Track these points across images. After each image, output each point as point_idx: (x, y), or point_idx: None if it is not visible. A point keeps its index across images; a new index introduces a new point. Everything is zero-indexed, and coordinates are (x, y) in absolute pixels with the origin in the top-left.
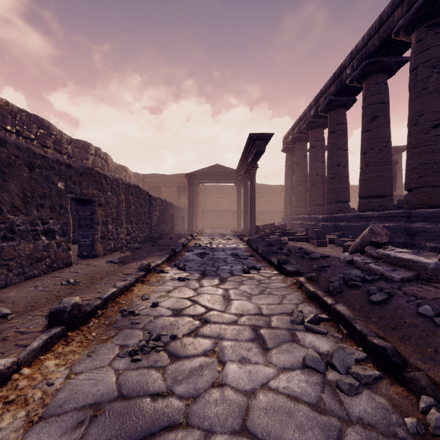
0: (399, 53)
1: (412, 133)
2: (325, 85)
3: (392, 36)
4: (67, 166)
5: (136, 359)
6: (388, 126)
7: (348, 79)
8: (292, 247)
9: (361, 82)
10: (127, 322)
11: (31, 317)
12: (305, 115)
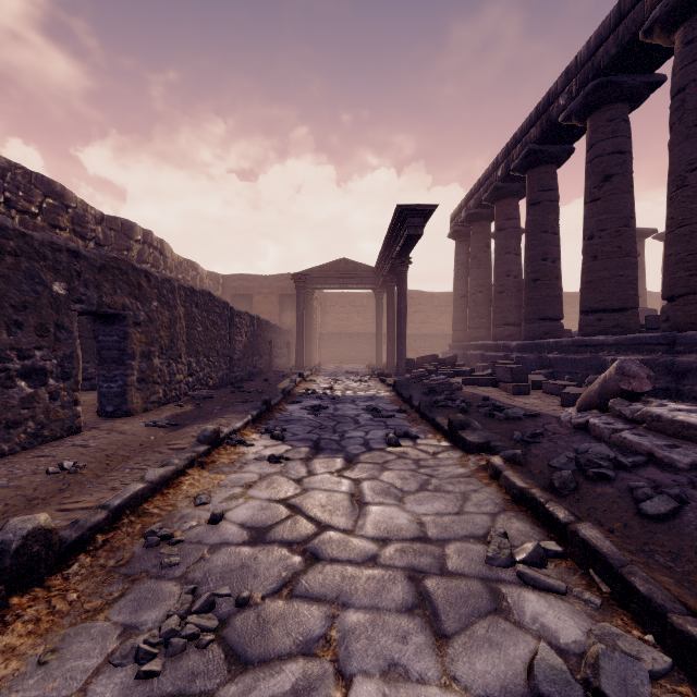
0: (650, 69)
1: (677, 201)
2: (522, 126)
3: (641, 37)
4: (71, 254)
5: (148, 672)
6: (630, 191)
7: (562, 114)
8: (470, 397)
9: (584, 118)
10: (152, 562)
11: None
12: (488, 178)
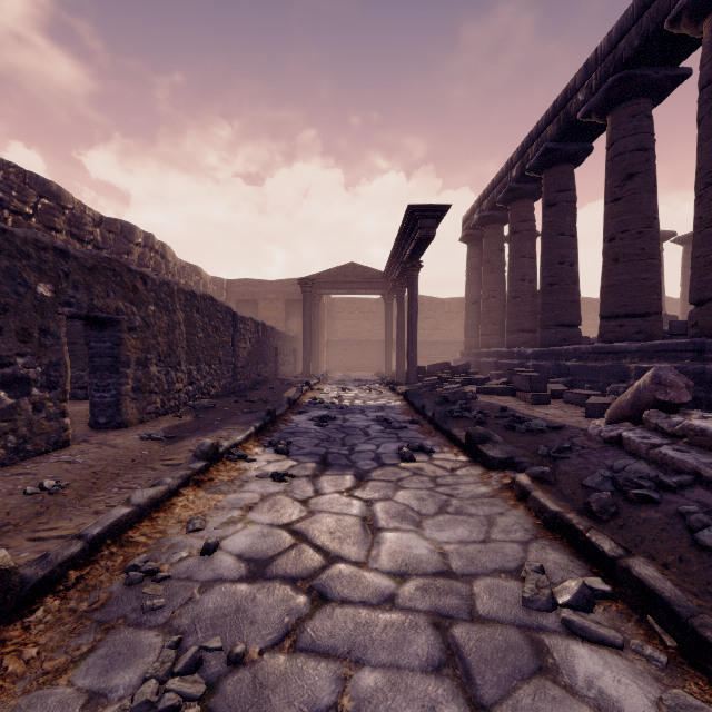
0: (675, 61)
1: (706, 200)
2: (538, 124)
3: (666, 27)
4: (58, 253)
5: None
6: (653, 190)
7: (581, 110)
8: (487, 407)
9: (604, 114)
10: (132, 605)
11: None
12: (502, 178)
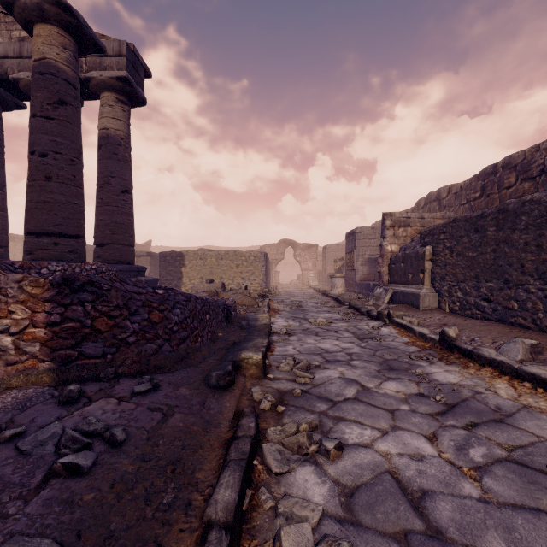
0: None
1: None
2: None
3: None
4: None
5: None
6: None
7: None
8: None
9: None
10: None
11: None
12: None
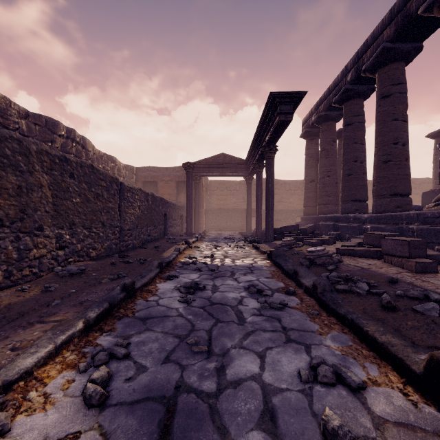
0: None
1: None
2: (373, 32)
3: None
4: None
5: None
6: None
7: (424, 4)
8: (364, 274)
9: None
10: None
11: None
12: (337, 84)
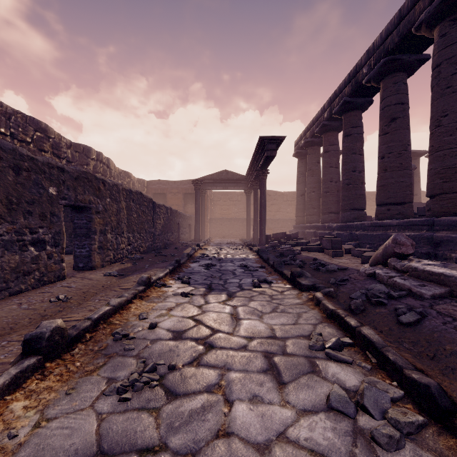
0: (420, 51)
1: (435, 135)
2: (340, 86)
3: (413, 32)
4: (59, 170)
5: (125, 398)
6: (407, 128)
7: (365, 78)
8: (306, 258)
9: (378, 81)
10: (119, 348)
11: (6, 343)
12: (318, 118)
